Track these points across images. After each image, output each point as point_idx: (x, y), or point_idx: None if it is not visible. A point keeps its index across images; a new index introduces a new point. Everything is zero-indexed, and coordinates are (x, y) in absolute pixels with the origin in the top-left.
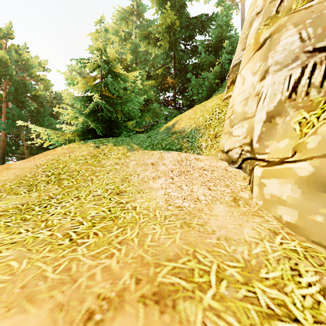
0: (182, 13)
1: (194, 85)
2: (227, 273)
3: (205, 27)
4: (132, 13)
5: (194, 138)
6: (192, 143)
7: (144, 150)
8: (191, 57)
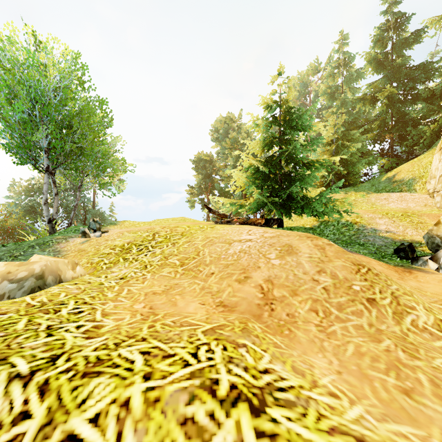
0: (401, 71)
1: (415, 134)
2: (414, 212)
3: (428, 77)
4: (338, 65)
5: (411, 185)
6: (409, 188)
7: (377, 193)
8: (411, 104)
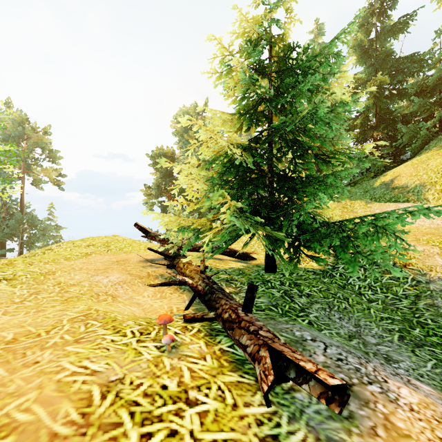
0: (388, 61)
1: (405, 134)
2: None
3: (418, 69)
4: None
5: (420, 193)
6: (418, 197)
7: (379, 203)
8: (396, 101)
